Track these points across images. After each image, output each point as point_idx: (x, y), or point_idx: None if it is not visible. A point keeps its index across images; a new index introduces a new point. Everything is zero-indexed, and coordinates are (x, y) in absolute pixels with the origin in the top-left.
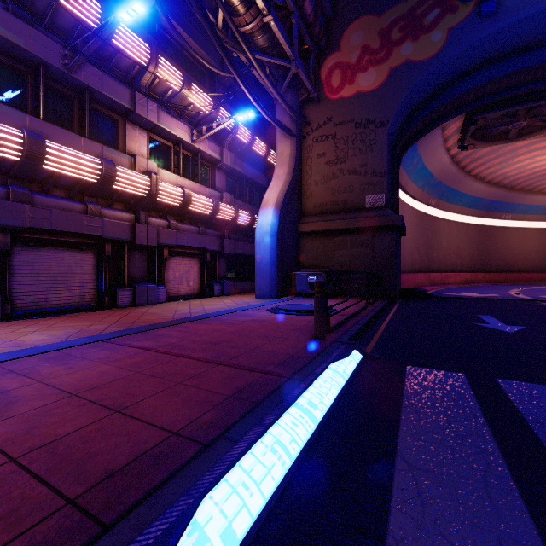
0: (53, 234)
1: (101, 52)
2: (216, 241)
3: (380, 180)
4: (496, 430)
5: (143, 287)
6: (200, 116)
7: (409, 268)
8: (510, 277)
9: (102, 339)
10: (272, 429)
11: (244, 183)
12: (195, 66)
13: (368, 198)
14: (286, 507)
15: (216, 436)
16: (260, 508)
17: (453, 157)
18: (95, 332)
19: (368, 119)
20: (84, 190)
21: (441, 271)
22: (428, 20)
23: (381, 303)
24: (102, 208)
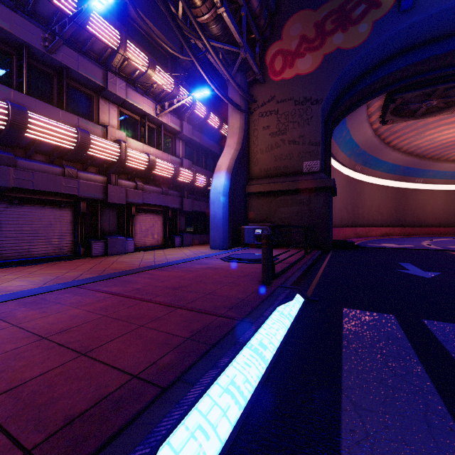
0: (35, 193)
1: (77, 37)
2: (177, 200)
3: (315, 149)
4: (430, 369)
5: (114, 239)
6: (163, 94)
7: (339, 223)
8: (422, 231)
9: (76, 285)
10: (226, 371)
11: (200, 151)
12: (159, 52)
13: (306, 164)
14: (241, 451)
15: (174, 379)
16: (216, 454)
17: (375, 130)
18: (70, 278)
19: (305, 98)
20: (62, 156)
21: (365, 226)
22: (356, 14)
23: (317, 252)
24: (78, 171)
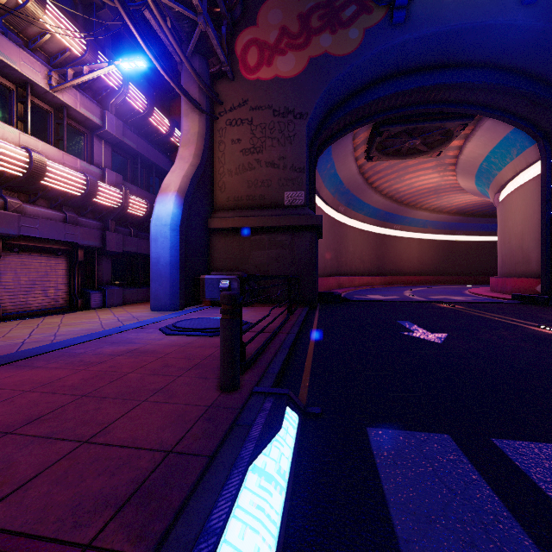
0: None
1: None
2: (93, 234)
3: (299, 176)
4: None
5: None
6: (66, 56)
7: (323, 271)
8: (399, 280)
9: None
10: None
11: (139, 164)
12: None
13: (287, 194)
14: None
15: None
16: None
17: (360, 167)
18: None
19: (287, 108)
20: None
21: (348, 275)
22: (346, 15)
23: (303, 311)
24: None
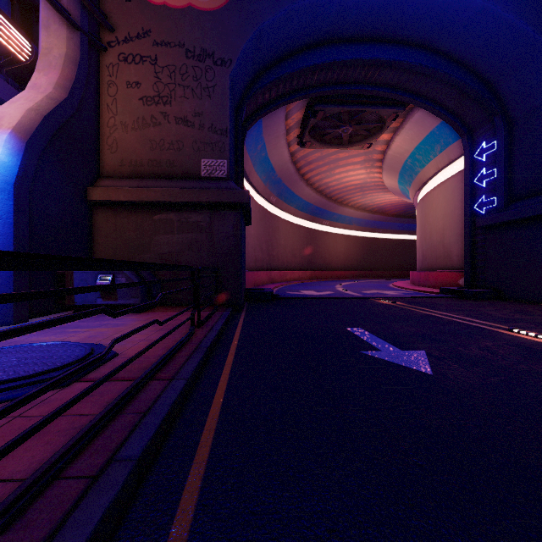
0: None
1: None
2: None
3: (220, 140)
4: None
5: None
6: None
7: (253, 265)
8: (328, 274)
9: None
10: None
11: None
12: None
13: (205, 163)
14: None
15: None
16: None
17: (292, 155)
18: None
19: (204, 50)
20: None
21: (280, 269)
22: None
23: (221, 317)
24: None
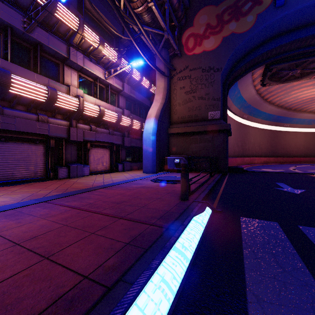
0: (17, 133)
1: (48, 21)
2: (119, 139)
3: (216, 103)
4: (309, 265)
5: (75, 166)
6: (110, 63)
7: (232, 154)
8: (288, 160)
9: (45, 201)
10: (157, 271)
11: (136, 104)
12: (107, 33)
13: (210, 113)
14: None
15: (116, 279)
16: None
17: (257, 90)
18: (41, 195)
19: (209, 67)
20: (37, 106)
21: (250, 156)
22: (245, 9)
23: (218, 175)
24: (49, 118)
